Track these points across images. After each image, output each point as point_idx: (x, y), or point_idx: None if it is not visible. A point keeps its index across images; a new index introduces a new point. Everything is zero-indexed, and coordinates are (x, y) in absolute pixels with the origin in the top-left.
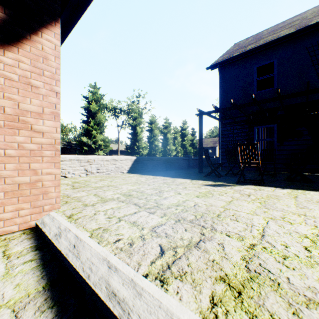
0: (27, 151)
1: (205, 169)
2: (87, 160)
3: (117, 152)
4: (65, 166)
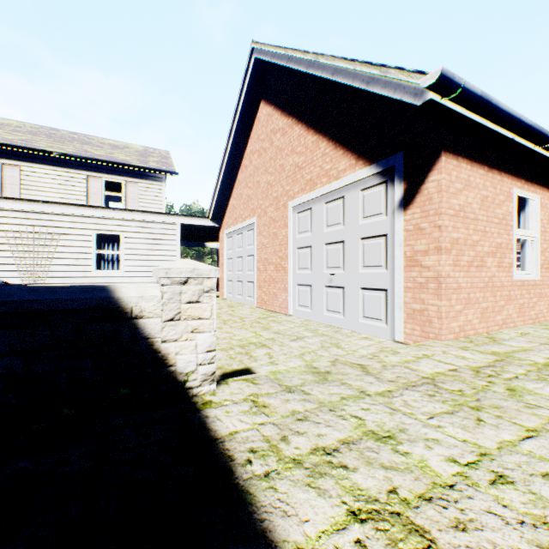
0: (417, 284)
1: None
2: None
3: None
4: None
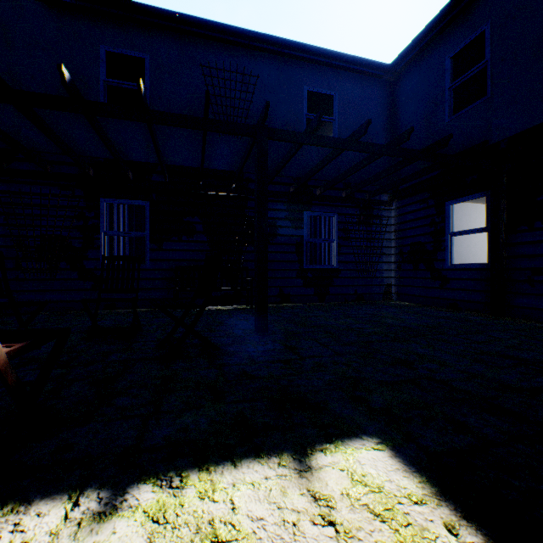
0: None
1: None
2: None
3: None
4: None
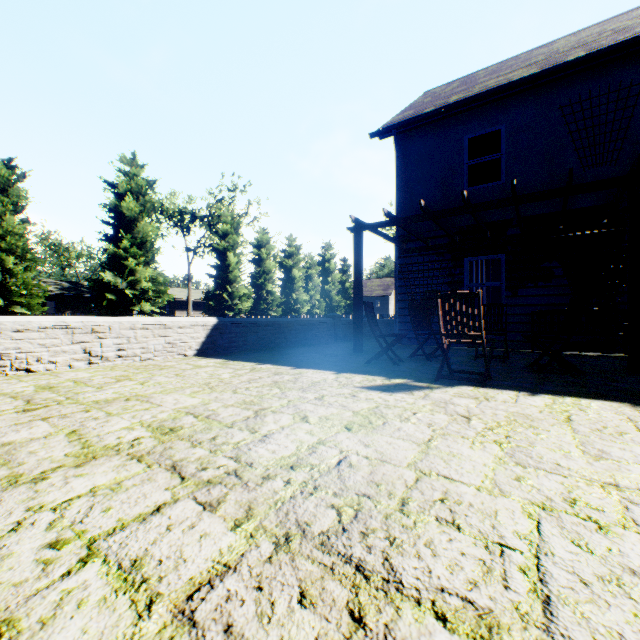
0: None
1: (368, 344)
2: (92, 329)
3: (186, 306)
4: (28, 343)
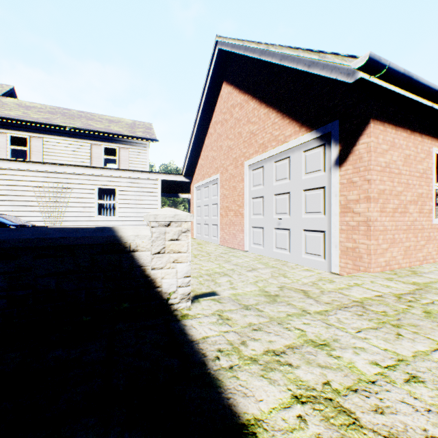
0: (350, 226)
1: None
2: None
3: None
4: None
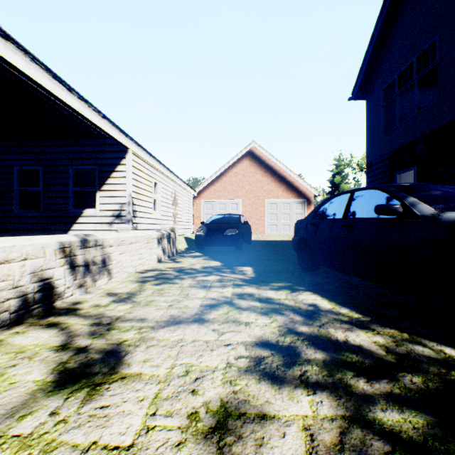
0: None
1: None
2: None
3: None
4: None
